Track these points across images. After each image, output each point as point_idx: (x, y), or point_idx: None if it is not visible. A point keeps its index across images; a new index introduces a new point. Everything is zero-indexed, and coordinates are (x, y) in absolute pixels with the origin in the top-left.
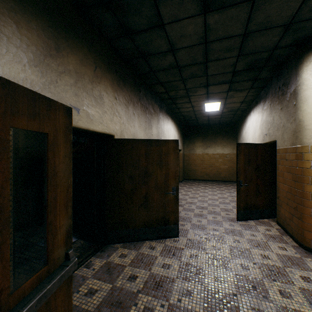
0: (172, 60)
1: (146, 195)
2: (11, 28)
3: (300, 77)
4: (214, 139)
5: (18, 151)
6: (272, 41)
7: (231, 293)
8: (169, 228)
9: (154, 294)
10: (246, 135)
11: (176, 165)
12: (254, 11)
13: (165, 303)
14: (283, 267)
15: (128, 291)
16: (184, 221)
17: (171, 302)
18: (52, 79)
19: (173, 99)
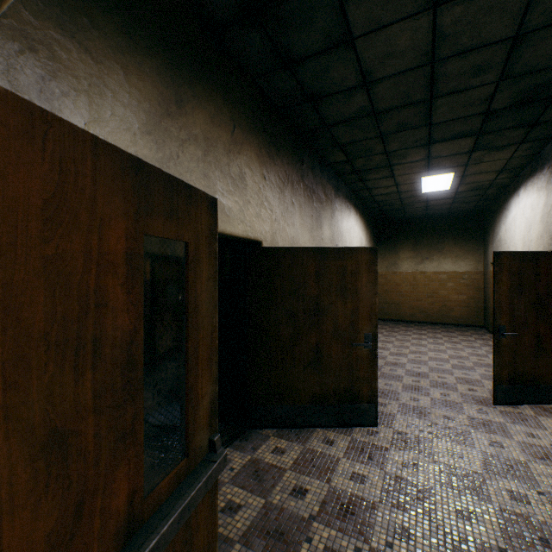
0: (364, 102)
1: (316, 346)
2: (118, 76)
3: None
4: (438, 245)
5: None
6: None
7: (494, 545)
8: (359, 409)
9: (341, 527)
10: (508, 236)
11: (373, 293)
12: None
13: (363, 547)
14: None
15: (293, 515)
16: (385, 398)
17: (374, 546)
18: (171, 153)
19: (360, 172)
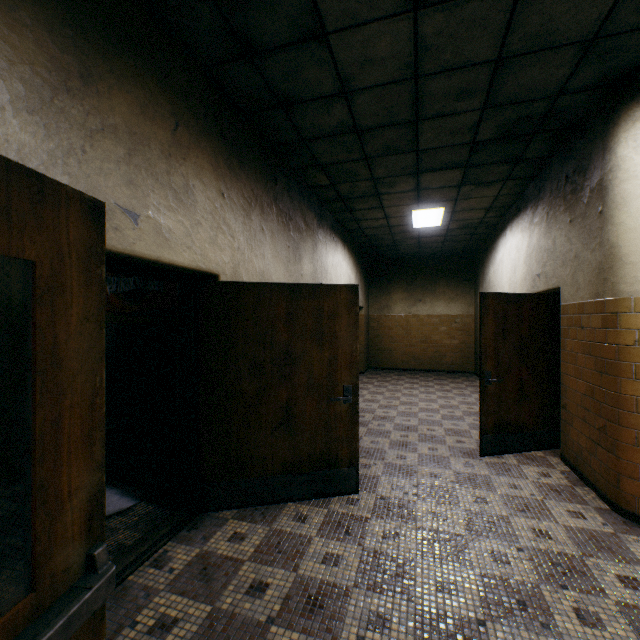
0: (345, 116)
1: (287, 404)
2: None
3: (611, 154)
4: (431, 286)
5: (11, 310)
6: (555, 76)
7: (473, 618)
8: (338, 475)
9: (305, 626)
10: (496, 278)
11: (353, 338)
12: (521, 8)
13: None
14: (580, 556)
15: (247, 621)
16: (370, 458)
17: None
18: (72, 145)
19: (346, 200)
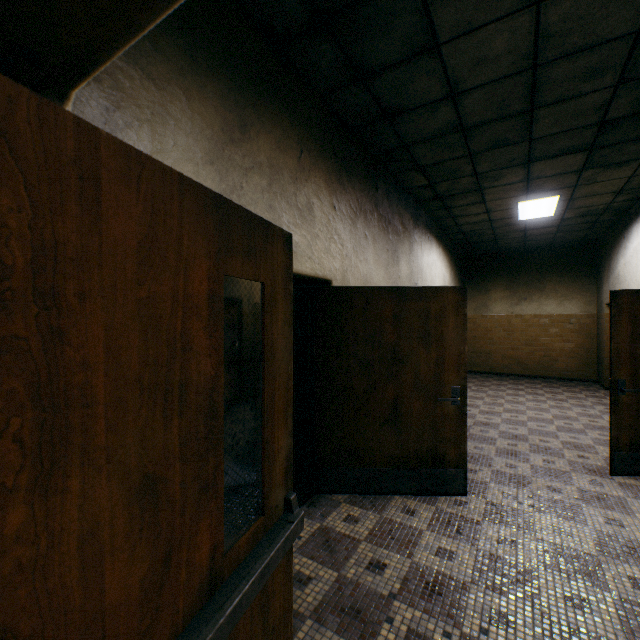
0: (450, 117)
1: (394, 401)
2: (180, 103)
3: None
4: (538, 282)
5: None
6: None
7: None
8: (444, 475)
9: (426, 608)
10: (628, 271)
11: (461, 340)
12: None
13: (453, 632)
14: None
15: (371, 591)
16: (474, 463)
17: (466, 631)
18: (235, 184)
19: (443, 198)
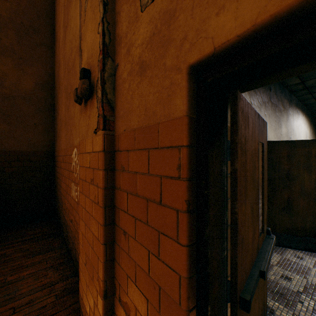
0: None
1: (287, 199)
2: None
3: None
4: None
5: None
6: None
7: None
8: None
9: None
10: None
11: None
12: None
13: None
14: None
15: (286, 288)
16: None
17: None
18: None
19: (309, 88)
